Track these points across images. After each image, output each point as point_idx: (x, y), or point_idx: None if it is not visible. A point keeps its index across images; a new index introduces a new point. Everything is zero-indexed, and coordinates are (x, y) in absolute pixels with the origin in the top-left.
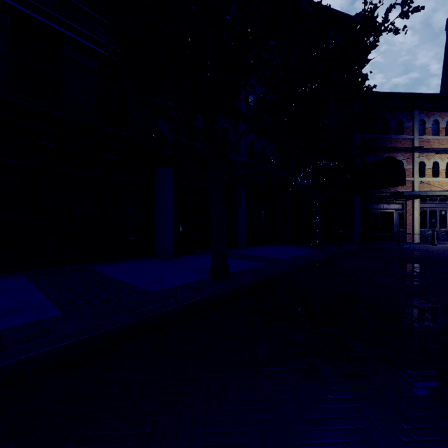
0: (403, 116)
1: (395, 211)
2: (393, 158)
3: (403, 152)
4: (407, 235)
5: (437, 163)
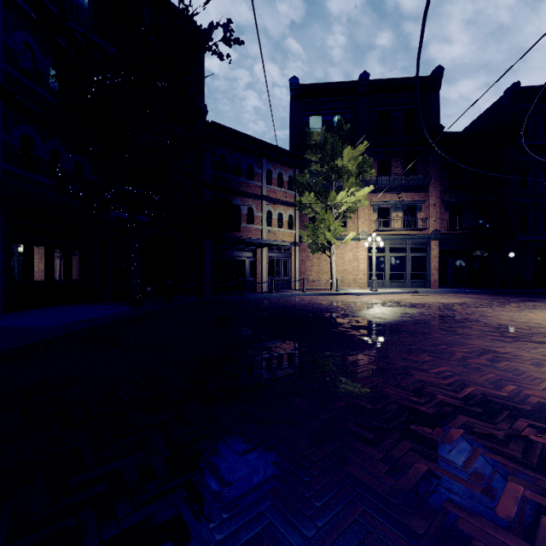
0: (254, 161)
1: (246, 259)
2: (227, 200)
3: (254, 198)
4: (257, 284)
5: (281, 214)
